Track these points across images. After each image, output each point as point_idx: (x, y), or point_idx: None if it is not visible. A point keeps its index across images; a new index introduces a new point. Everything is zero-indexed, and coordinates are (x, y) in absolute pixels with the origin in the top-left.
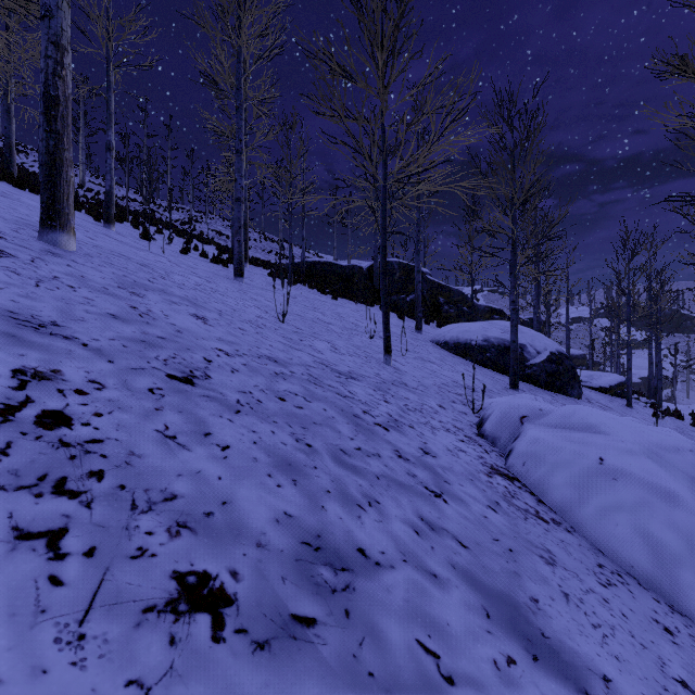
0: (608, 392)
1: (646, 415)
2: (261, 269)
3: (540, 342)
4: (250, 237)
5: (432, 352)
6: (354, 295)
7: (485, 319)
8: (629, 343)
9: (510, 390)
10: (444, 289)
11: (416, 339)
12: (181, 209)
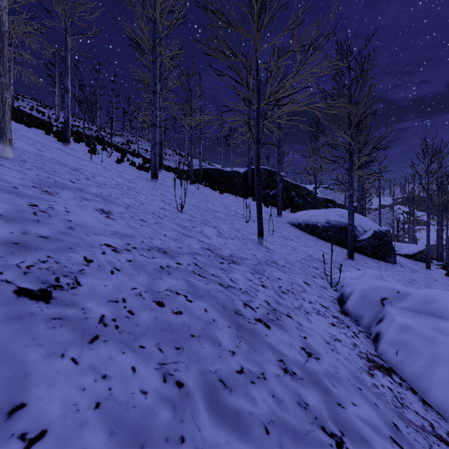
0: (412, 258)
1: (441, 275)
2: (172, 174)
3: (366, 224)
4: (166, 153)
5: (290, 231)
6: (234, 191)
7: (323, 207)
8: (428, 224)
9: (348, 260)
10: (295, 186)
11: (278, 221)
12: (122, 135)
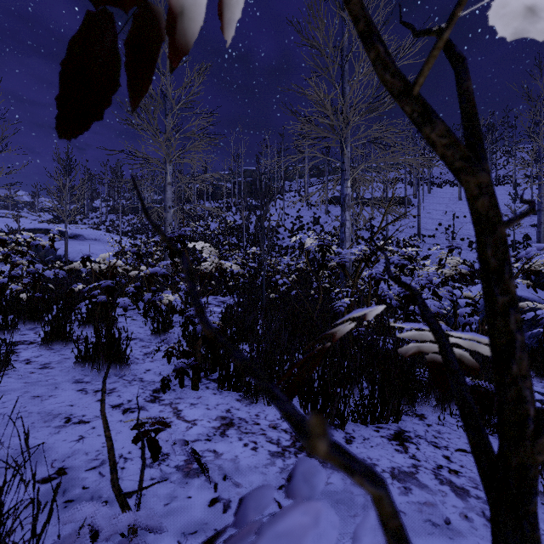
0: None
1: None
2: None
3: None
4: None
5: None
6: None
7: None
8: None
9: None
10: None
11: None
12: None
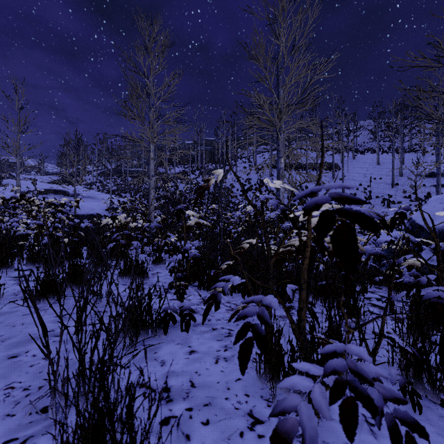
0: None
1: None
2: None
3: None
4: None
5: None
6: None
7: None
8: None
9: None
10: None
11: None
12: None
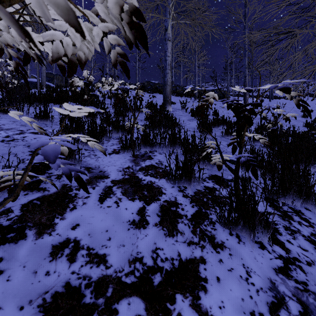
0: None
1: None
2: None
3: None
4: None
5: None
6: None
7: None
8: None
9: None
10: None
11: None
12: (313, 84)
